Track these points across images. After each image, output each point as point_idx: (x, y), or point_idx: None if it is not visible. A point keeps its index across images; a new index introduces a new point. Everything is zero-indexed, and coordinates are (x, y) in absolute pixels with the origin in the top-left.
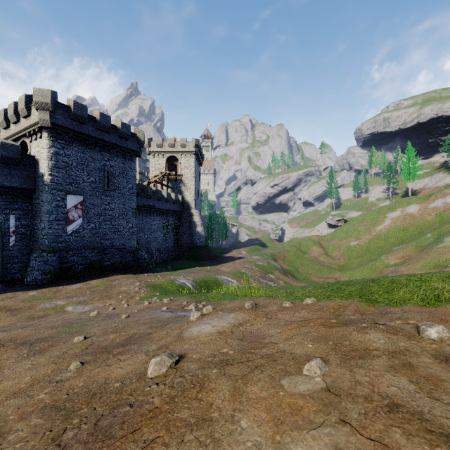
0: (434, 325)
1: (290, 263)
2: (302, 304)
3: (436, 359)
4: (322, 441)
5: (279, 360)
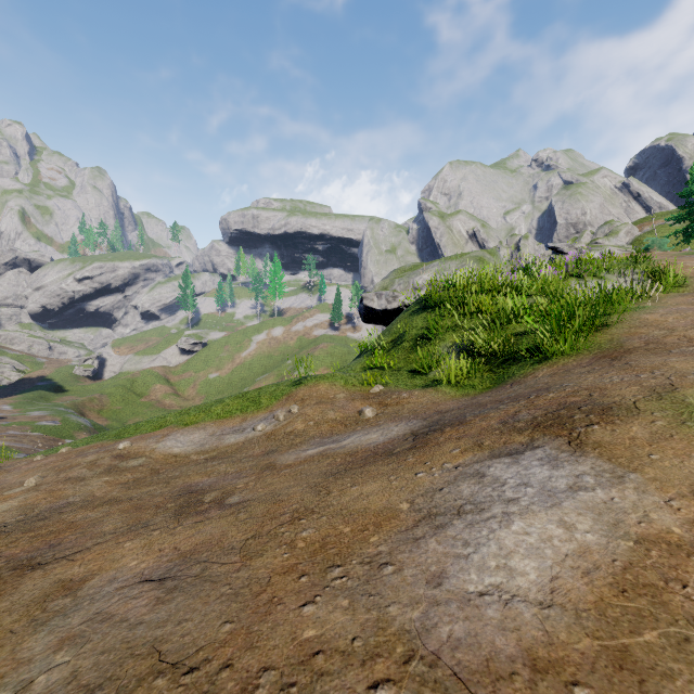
0: (125, 442)
1: (114, 415)
2: (57, 454)
3: (113, 457)
4: (18, 499)
5: (8, 487)
